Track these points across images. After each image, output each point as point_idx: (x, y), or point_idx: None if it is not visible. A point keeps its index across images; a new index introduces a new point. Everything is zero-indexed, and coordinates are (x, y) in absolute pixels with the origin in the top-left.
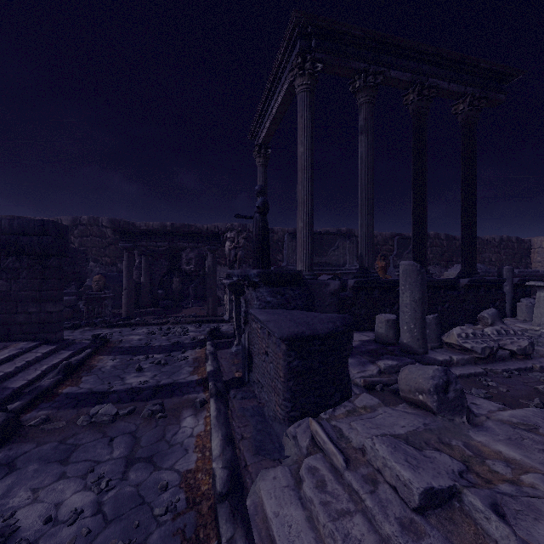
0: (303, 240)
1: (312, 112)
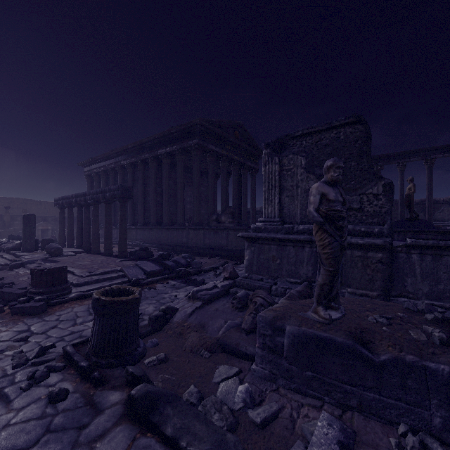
0: None
1: None
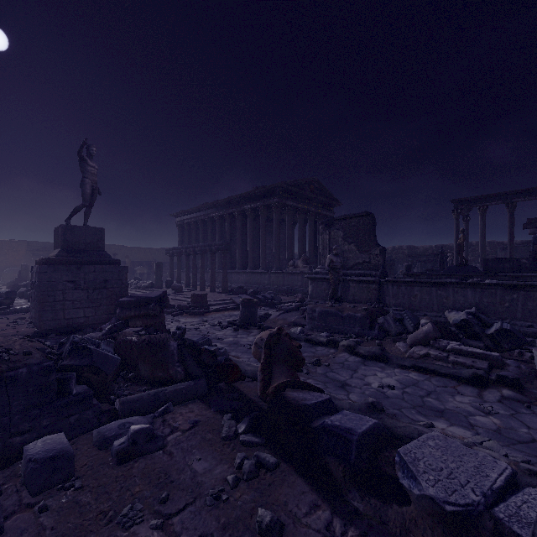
0: (454, 260)
1: (457, 224)
